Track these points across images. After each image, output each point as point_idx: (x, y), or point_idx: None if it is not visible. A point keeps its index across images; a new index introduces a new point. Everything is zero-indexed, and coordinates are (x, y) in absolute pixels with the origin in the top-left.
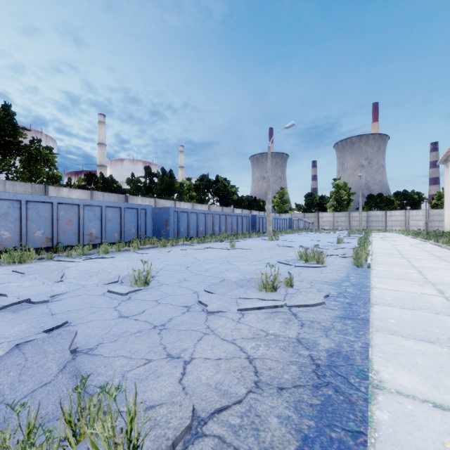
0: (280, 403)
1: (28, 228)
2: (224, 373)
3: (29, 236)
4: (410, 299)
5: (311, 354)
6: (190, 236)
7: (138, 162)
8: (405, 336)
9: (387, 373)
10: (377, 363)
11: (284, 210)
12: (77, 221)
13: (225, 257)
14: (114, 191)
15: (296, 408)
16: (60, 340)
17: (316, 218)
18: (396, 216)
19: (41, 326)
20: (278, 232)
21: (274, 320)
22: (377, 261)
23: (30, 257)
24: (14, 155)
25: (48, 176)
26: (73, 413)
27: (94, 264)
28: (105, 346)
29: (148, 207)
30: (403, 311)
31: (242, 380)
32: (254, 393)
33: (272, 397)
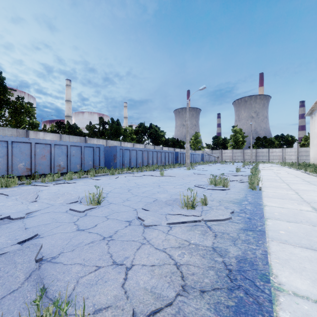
0: (202, 305)
1: (13, 161)
2: (157, 278)
3: (13, 167)
4: (293, 214)
5: (224, 260)
6: (132, 167)
7: (94, 113)
8: (293, 244)
9: (284, 276)
10: (275, 267)
11: (198, 148)
12: (49, 156)
13: (156, 182)
14: (77, 134)
15: (216, 309)
16: (28, 252)
17: (220, 153)
18: (276, 152)
19: (16, 238)
20: (193, 163)
21: (194, 232)
22: (266, 185)
23: (14, 183)
24: (4, 108)
25: (29, 123)
26: (34, 316)
27: (61, 187)
28: (65, 255)
29: (101, 146)
30: (289, 224)
31: (172, 284)
32: (181, 296)
33: (196, 300)
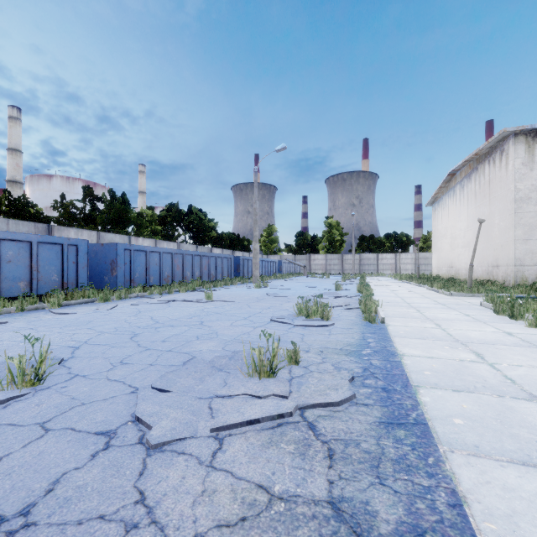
0: None
1: None
2: None
3: None
4: (454, 371)
5: None
6: (150, 284)
7: (75, 180)
8: (496, 457)
9: None
10: None
11: (272, 251)
12: None
13: (197, 315)
14: (30, 218)
15: None
16: None
17: (307, 260)
18: (387, 259)
19: None
20: (266, 277)
21: (280, 449)
22: (388, 313)
23: None
24: None
25: None
26: None
27: None
28: None
29: (82, 243)
30: (459, 396)
31: None
32: None
33: None
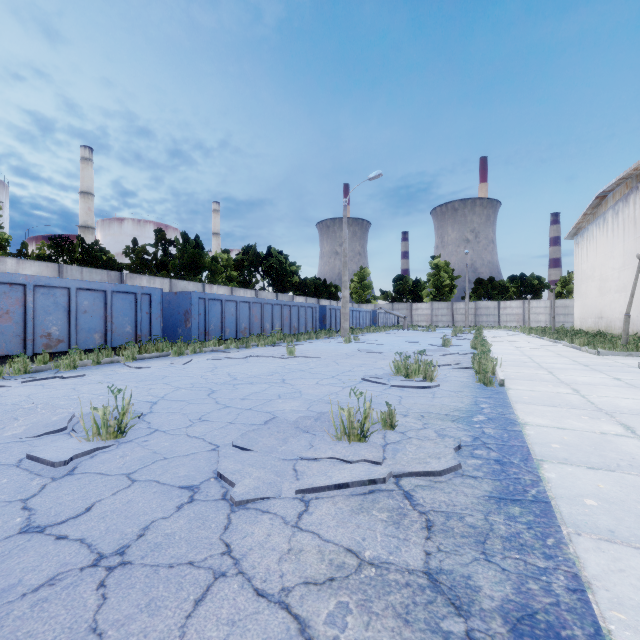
0: None
1: None
2: None
3: None
4: (592, 445)
5: (472, 629)
6: (226, 337)
7: (147, 223)
8: (635, 545)
9: None
10: None
11: (365, 299)
12: (22, 314)
13: (278, 372)
14: (103, 266)
15: None
16: None
17: (408, 310)
18: (512, 308)
19: None
20: (357, 330)
21: (371, 516)
22: (509, 375)
23: None
24: None
25: None
26: None
27: (39, 389)
28: None
29: (155, 291)
30: (595, 474)
31: None
32: None
33: None
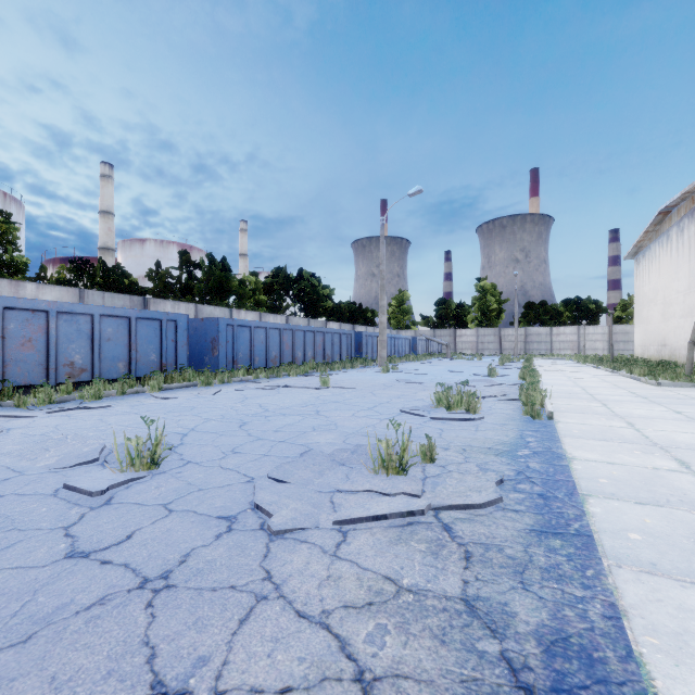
0: None
1: None
2: None
3: None
4: (642, 481)
5: (506, 650)
6: (255, 366)
7: (170, 244)
8: (676, 577)
9: None
10: (659, 670)
11: (404, 325)
12: (44, 342)
13: (312, 403)
14: (125, 291)
15: None
16: None
17: (451, 337)
18: (566, 334)
19: None
20: (396, 359)
21: (410, 546)
22: (559, 407)
23: None
24: None
25: (2, 262)
26: None
27: (65, 420)
28: None
29: (181, 318)
30: (643, 509)
31: None
32: None
33: None
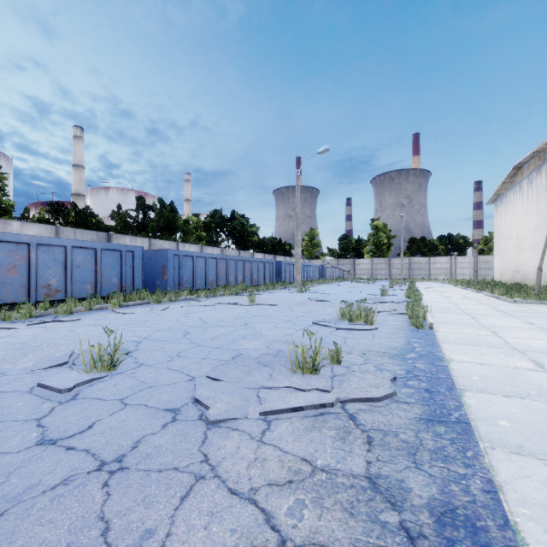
0: None
1: None
2: None
3: None
4: (506, 378)
5: (404, 520)
6: (197, 288)
7: (129, 191)
8: (540, 456)
9: None
10: (531, 536)
11: (314, 256)
12: (26, 268)
13: (242, 317)
14: (93, 228)
15: None
16: None
17: (351, 265)
18: (441, 263)
19: None
20: (308, 282)
21: (322, 433)
22: (438, 319)
23: None
24: None
25: None
26: None
27: (42, 331)
28: None
29: (137, 249)
30: (509, 401)
31: None
32: None
33: None
